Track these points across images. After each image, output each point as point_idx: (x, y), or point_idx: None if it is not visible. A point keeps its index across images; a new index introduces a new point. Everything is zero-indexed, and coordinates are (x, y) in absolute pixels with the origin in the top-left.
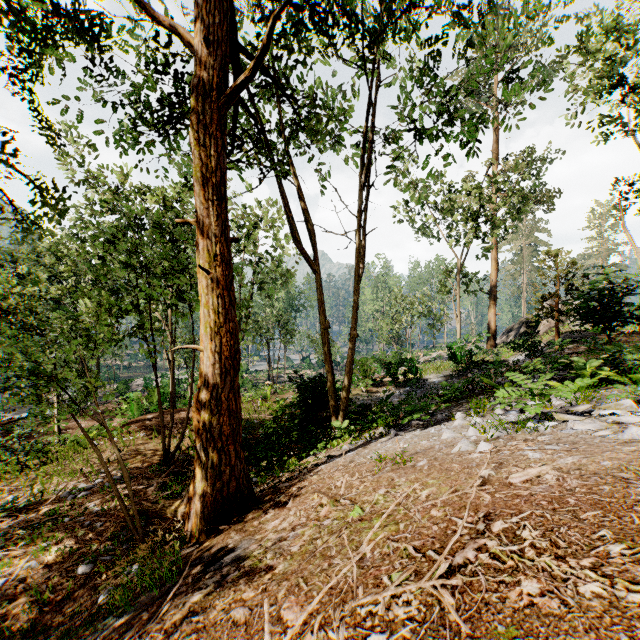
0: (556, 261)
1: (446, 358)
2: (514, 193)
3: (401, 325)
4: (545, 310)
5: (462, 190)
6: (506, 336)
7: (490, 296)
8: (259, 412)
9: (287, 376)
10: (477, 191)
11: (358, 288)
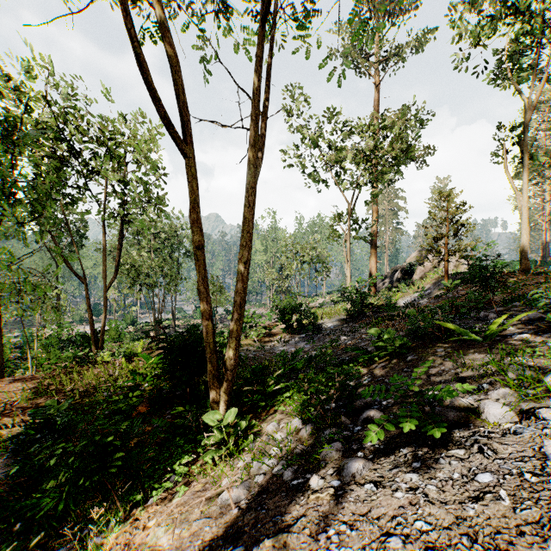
0: (449, 201)
1: (332, 304)
2: (401, 140)
3: (292, 271)
4: (415, 259)
5: (358, 126)
6: (382, 283)
7: (371, 245)
8: (116, 378)
9: (177, 326)
10: (371, 130)
11: (252, 183)
